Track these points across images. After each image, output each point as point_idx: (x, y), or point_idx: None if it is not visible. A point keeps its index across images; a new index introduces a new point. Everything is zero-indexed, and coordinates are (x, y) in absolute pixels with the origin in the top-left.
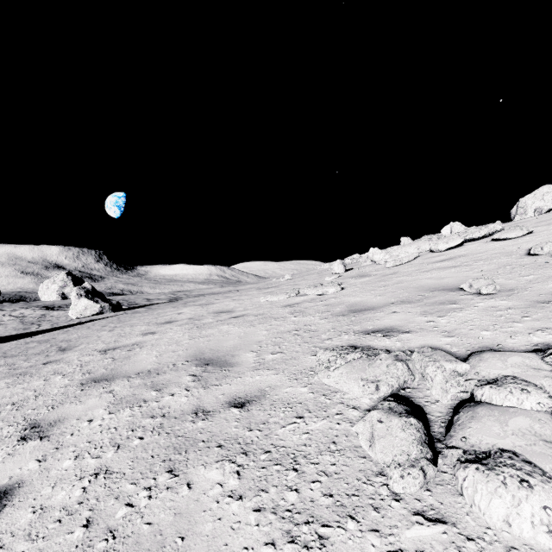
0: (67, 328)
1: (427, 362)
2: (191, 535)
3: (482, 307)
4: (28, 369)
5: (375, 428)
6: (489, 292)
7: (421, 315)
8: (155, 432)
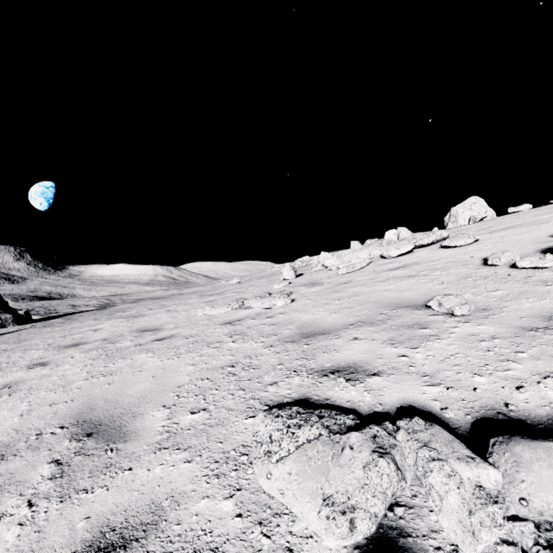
0: None
1: (428, 462)
2: None
3: (460, 334)
4: None
5: None
6: (463, 314)
7: (389, 344)
8: None
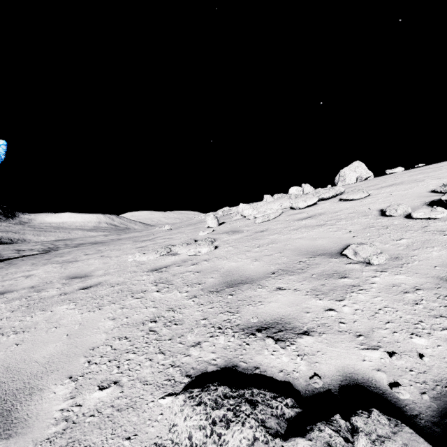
0: None
1: None
2: None
3: (382, 285)
4: None
5: None
6: (380, 263)
7: (313, 295)
8: None
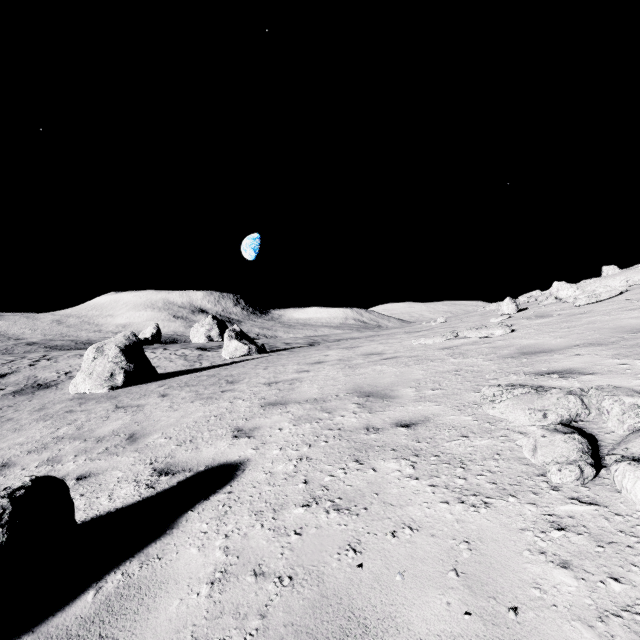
0: (225, 366)
1: (603, 396)
2: (382, 493)
3: None
4: (211, 395)
5: (538, 441)
6: None
7: (612, 357)
8: (336, 439)
